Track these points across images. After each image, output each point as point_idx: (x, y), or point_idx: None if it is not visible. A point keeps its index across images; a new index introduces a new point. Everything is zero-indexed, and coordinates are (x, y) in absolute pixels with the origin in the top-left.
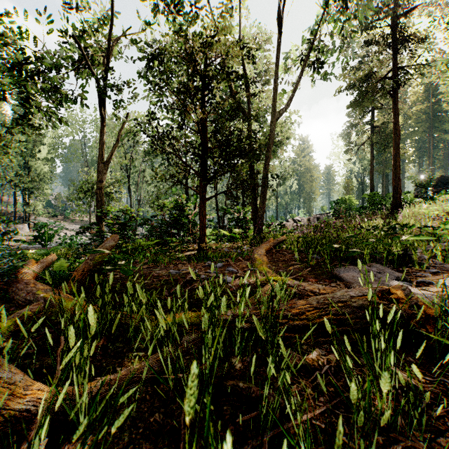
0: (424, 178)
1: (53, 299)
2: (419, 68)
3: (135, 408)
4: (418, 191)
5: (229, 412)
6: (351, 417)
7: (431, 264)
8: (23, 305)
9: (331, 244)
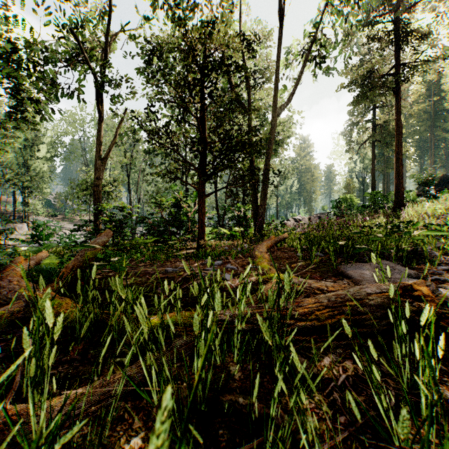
0: (427, 177)
1: (26, 296)
2: (421, 65)
3: (108, 432)
4: (420, 190)
5: (225, 438)
6: (382, 446)
7: (443, 261)
8: (5, 304)
9: (335, 241)
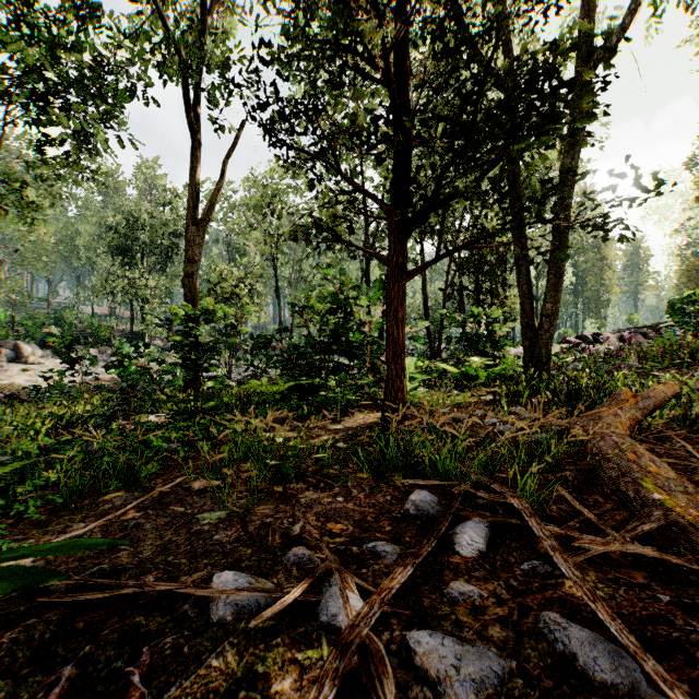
0: None
1: None
2: None
3: None
4: None
5: None
6: None
7: None
8: None
9: None
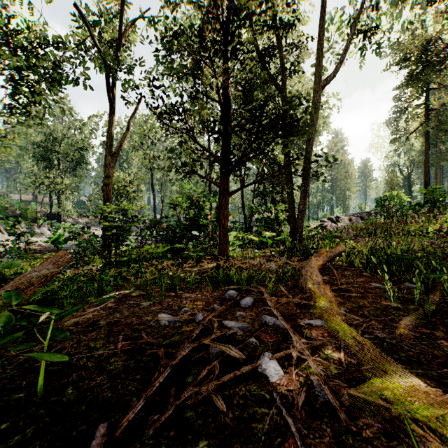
0: None
1: None
2: None
3: None
4: None
5: None
6: None
7: None
8: None
9: None
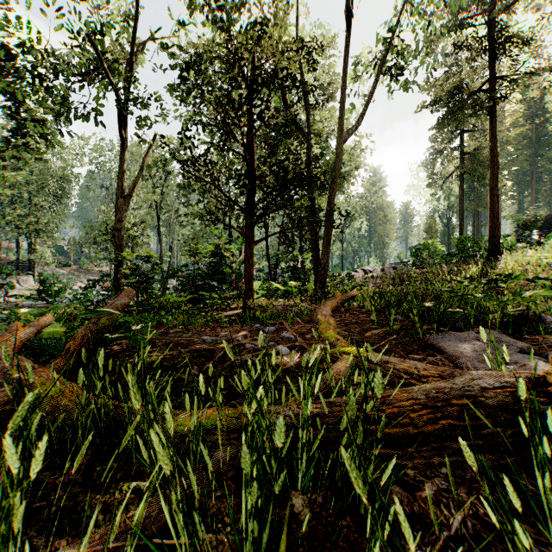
0: (528, 218)
1: (9, 390)
2: (522, 78)
3: None
4: (518, 234)
5: None
6: None
7: None
8: None
9: (419, 301)
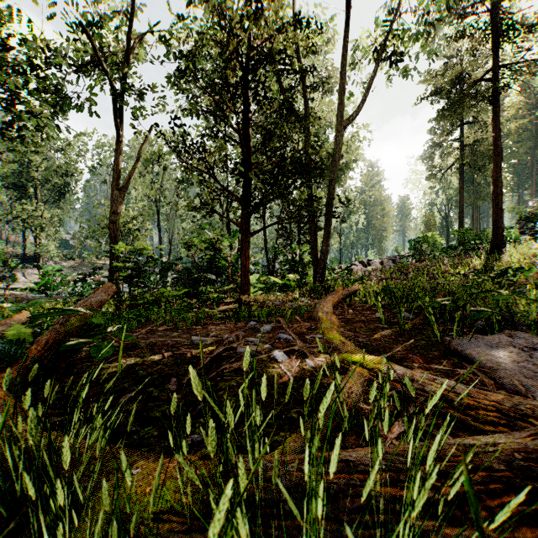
0: (532, 209)
1: None
2: (526, 67)
3: None
4: (519, 227)
5: None
6: None
7: None
8: None
9: (431, 297)
